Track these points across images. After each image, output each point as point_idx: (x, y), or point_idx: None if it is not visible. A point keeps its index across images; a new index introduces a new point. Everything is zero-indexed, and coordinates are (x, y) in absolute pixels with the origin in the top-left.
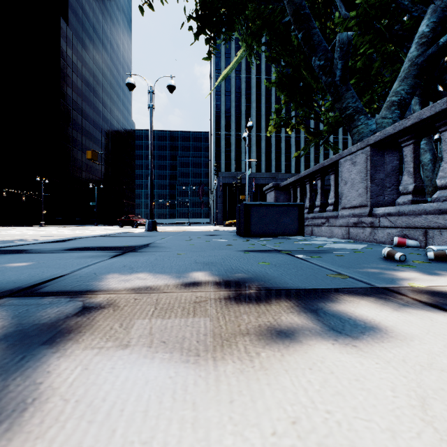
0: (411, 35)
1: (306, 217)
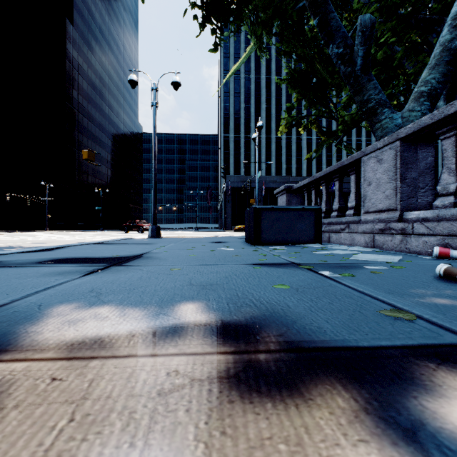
0: (442, 17)
1: (323, 222)
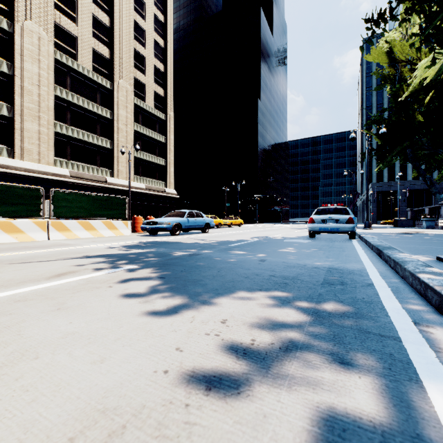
0: None
1: (420, 222)
